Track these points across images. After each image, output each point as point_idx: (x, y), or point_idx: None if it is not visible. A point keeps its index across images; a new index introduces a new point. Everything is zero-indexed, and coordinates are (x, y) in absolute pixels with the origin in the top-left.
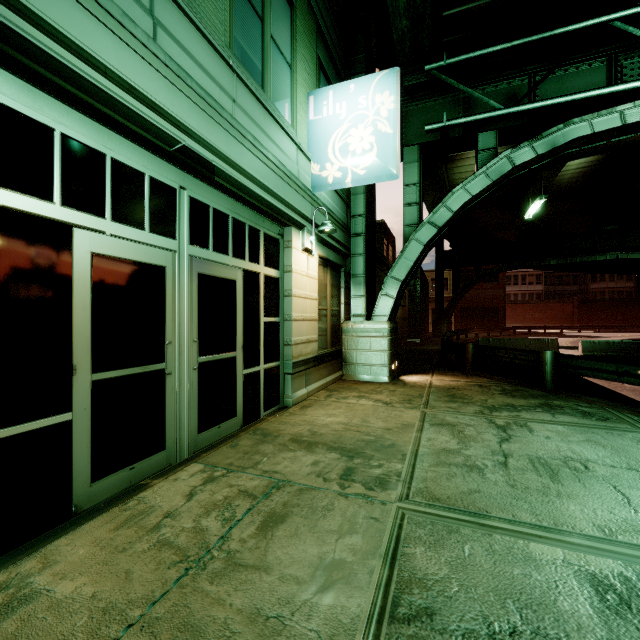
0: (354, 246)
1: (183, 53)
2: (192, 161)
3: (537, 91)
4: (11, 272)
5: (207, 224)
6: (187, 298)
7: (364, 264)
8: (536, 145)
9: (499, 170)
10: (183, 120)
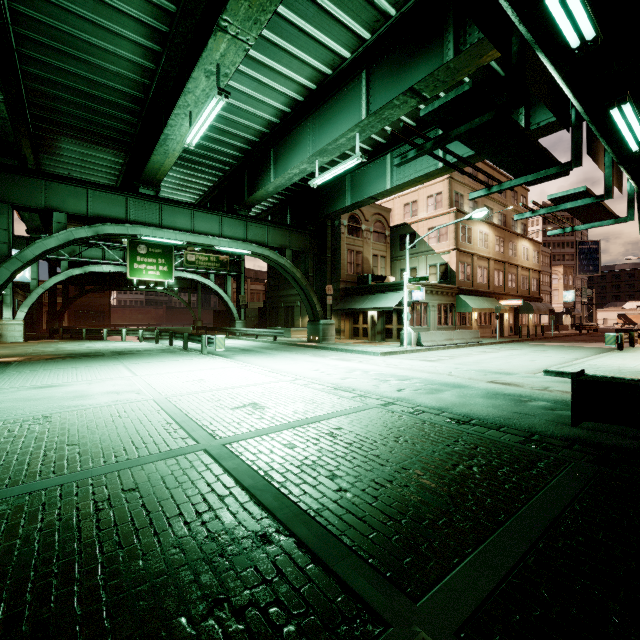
0: (6, 291)
1: None
2: None
3: (83, 252)
4: None
5: None
6: None
7: (11, 299)
8: (80, 270)
9: (69, 275)
10: None
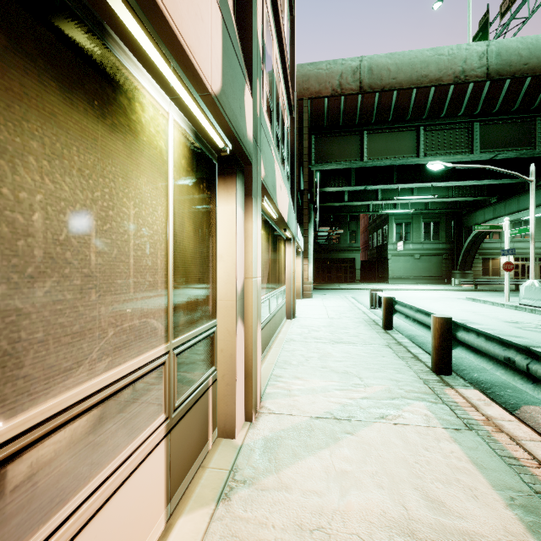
0: None
1: (536, 245)
2: (538, 255)
3: None
4: (521, 267)
5: (540, 260)
6: (537, 268)
7: None
8: None
9: None
10: (536, 252)
